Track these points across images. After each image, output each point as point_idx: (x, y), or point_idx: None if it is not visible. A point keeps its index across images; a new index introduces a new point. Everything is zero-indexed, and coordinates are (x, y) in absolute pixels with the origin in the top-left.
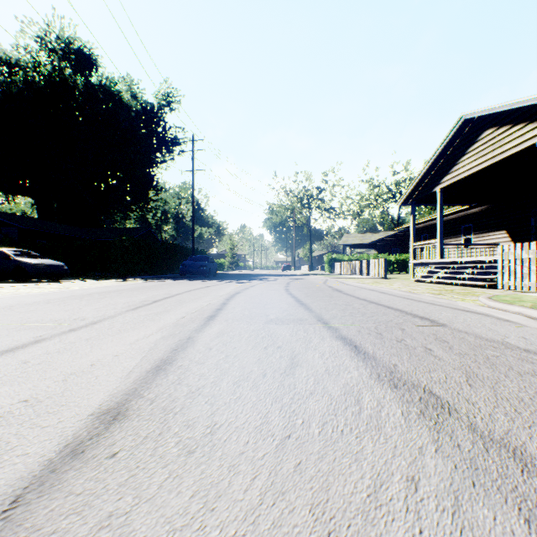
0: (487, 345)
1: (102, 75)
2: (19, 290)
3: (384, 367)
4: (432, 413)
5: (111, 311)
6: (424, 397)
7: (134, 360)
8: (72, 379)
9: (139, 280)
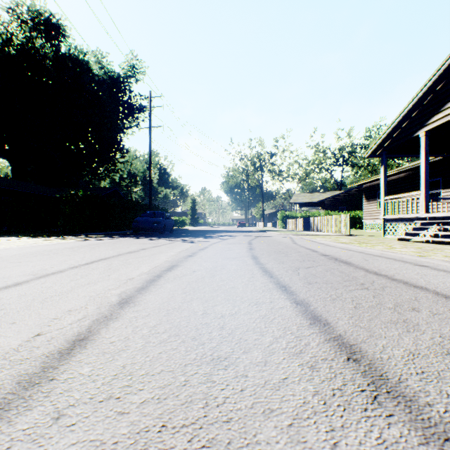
0: None
1: (71, 45)
2: None
3: None
4: None
5: None
6: None
7: None
8: None
9: (76, 238)
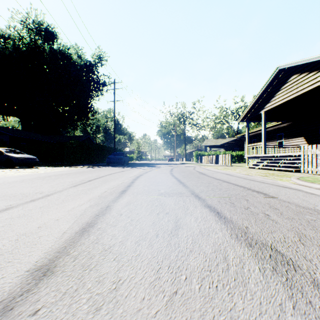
0: (305, 211)
1: (60, 44)
2: (6, 173)
3: (240, 229)
4: (282, 269)
5: (60, 187)
6: (272, 254)
7: (68, 223)
8: (22, 239)
9: (81, 167)
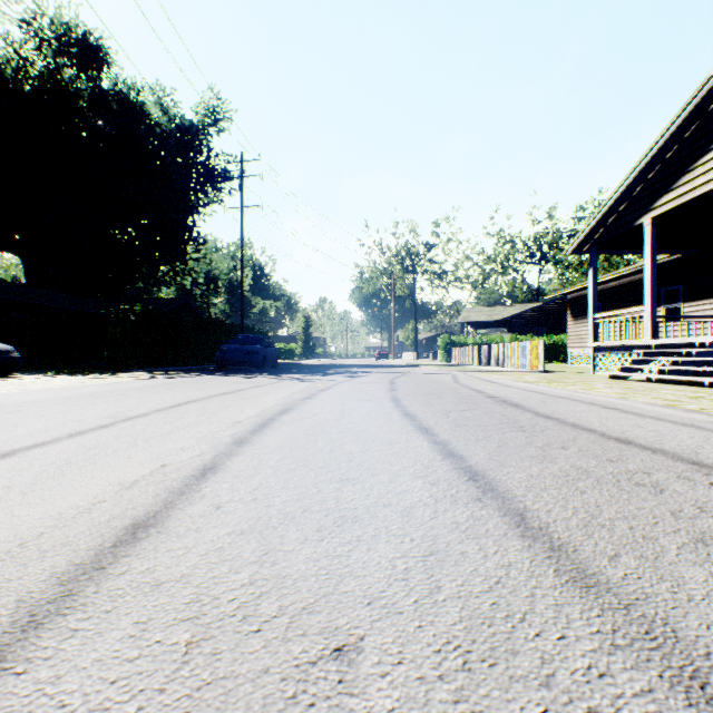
0: None
1: (117, 78)
2: None
3: None
4: None
5: None
6: None
7: None
8: None
9: (136, 376)
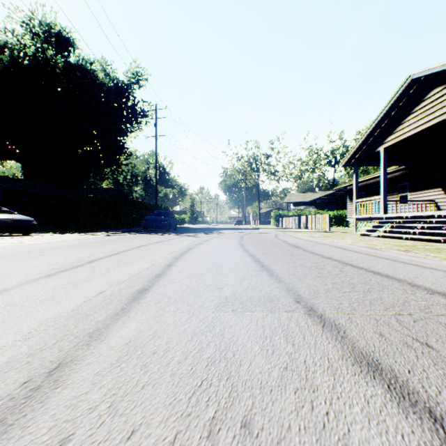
0: None
1: (79, 56)
2: None
3: None
4: None
5: (14, 280)
6: None
7: None
8: None
9: (102, 234)
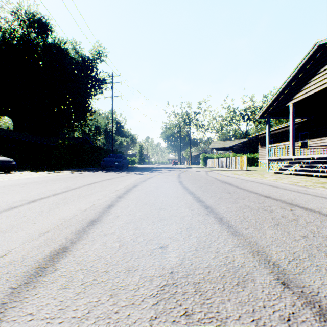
0: None
1: (55, 37)
2: None
3: None
4: None
5: None
6: None
7: None
8: None
9: (67, 172)
